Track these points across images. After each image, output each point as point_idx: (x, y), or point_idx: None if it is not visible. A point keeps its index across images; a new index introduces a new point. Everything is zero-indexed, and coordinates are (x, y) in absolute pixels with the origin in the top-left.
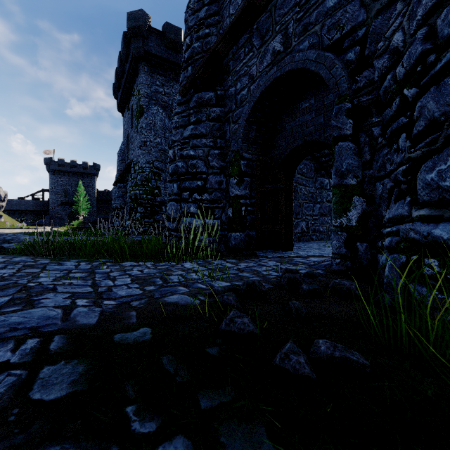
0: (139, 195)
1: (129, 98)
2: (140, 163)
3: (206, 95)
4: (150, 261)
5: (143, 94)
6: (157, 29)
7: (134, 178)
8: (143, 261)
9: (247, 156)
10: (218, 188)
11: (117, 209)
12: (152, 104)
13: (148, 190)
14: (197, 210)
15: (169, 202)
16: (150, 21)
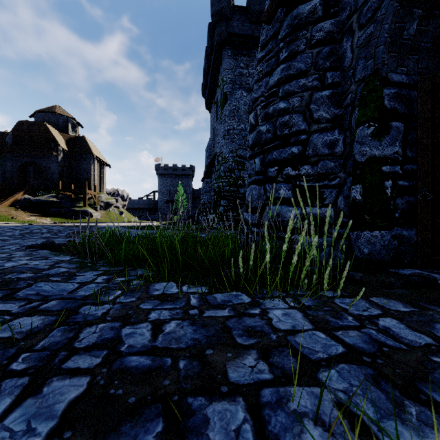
0: (222, 188)
1: (214, 92)
2: (224, 153)
3: (305, 7)
4: (204, 282)
5: (227, 80)
6: (241, 6)
7: (217, 170)
8: (192, 283)
9: (397, 78)
10: (328, 154)
11: (205, 204)
12: (236, 89)
13: (231, 182)
14: (291, 193)
15: (249, 186)
16: (233, 0)
